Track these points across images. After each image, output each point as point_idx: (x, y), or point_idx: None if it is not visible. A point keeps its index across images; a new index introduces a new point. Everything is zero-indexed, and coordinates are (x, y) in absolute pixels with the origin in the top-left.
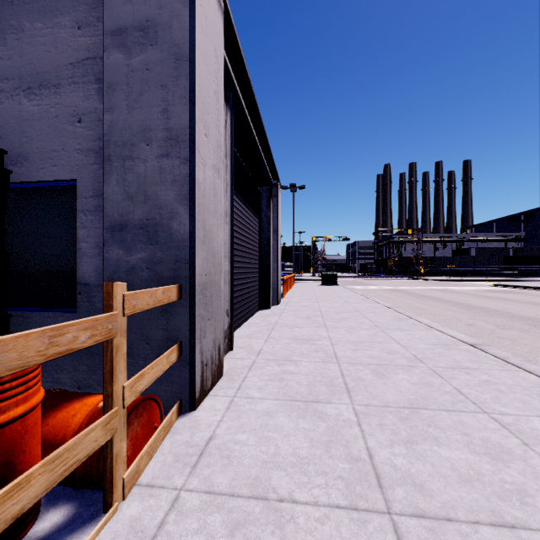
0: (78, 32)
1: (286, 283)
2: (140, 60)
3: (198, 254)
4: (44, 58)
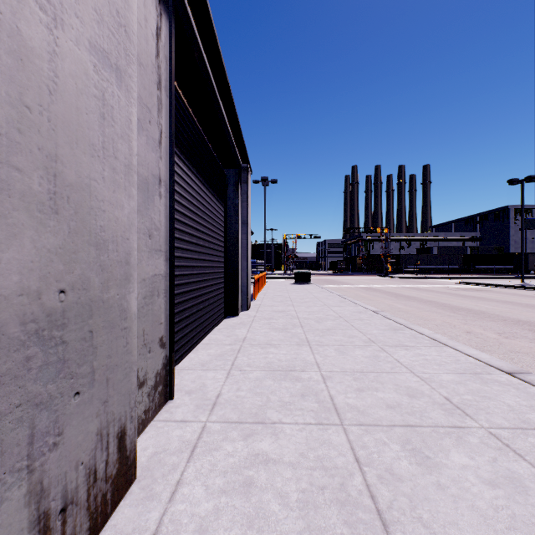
0: None
1: (257, 282)
2: None
3: (17, 237)
4: None
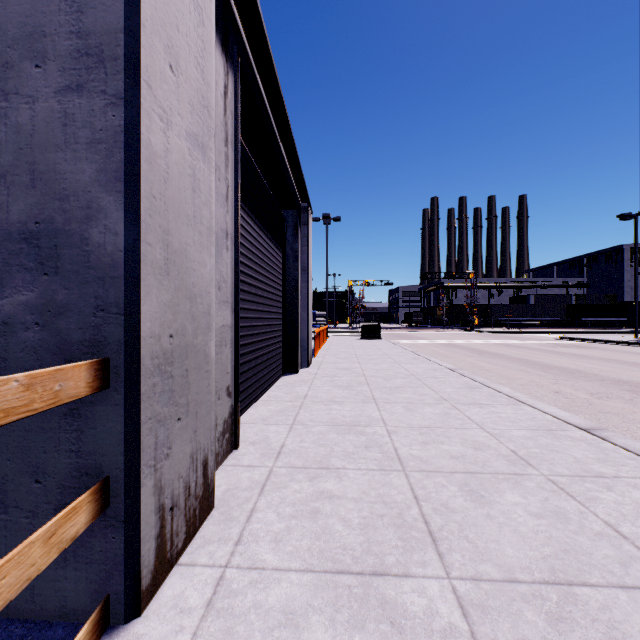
0: None
1: (318, 337)
2: None
3: (149, 295)
4: None
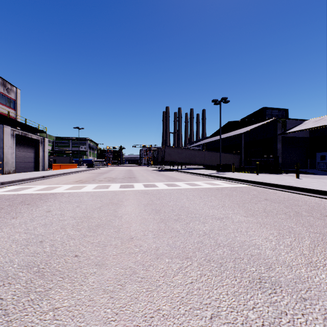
0: None
1: (60, 166)
2: None
3: (5, 159)
4: None
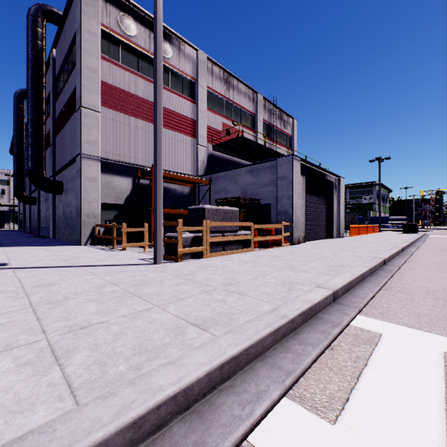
0: (271, 175)
1: (357, 229)
2: (283, 183)
3: (293, 217)
4: (265, 180)
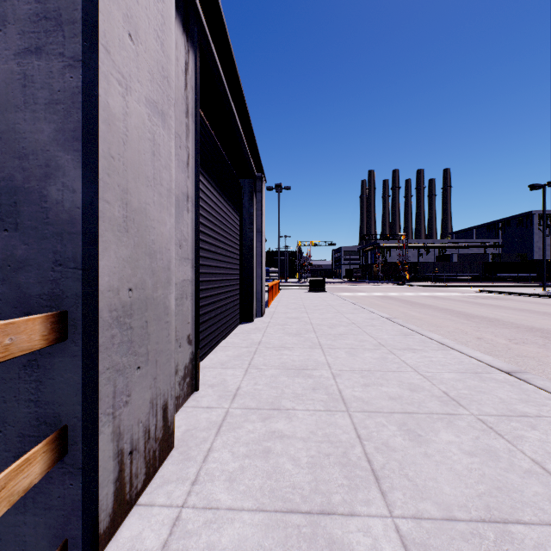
0: None
1: (271, 290)
2: None
3: (107, 250)
4: None
